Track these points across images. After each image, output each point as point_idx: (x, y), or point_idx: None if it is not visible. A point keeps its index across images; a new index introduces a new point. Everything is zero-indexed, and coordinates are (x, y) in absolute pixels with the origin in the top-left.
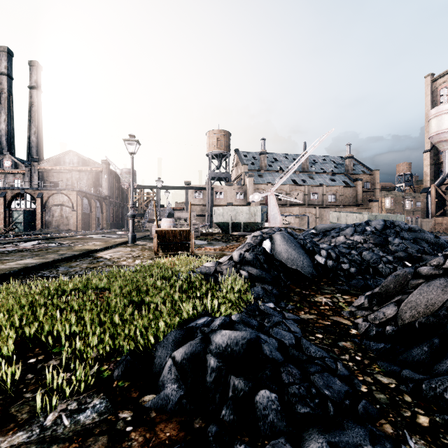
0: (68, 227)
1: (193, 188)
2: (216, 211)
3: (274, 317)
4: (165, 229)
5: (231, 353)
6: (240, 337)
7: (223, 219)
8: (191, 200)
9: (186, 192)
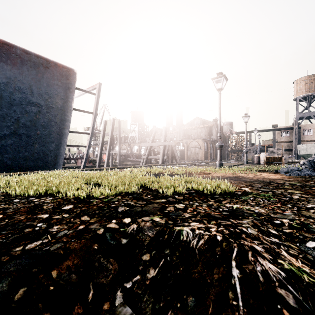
0: (198, 158)
1: (280, 129)
2: (300, 147)
3: (306, 171)
4: (270, 156)
5: (293, 169)
6: (294, 167)
7: (306, 152)
8: (278, 138)
9: (273, 133)
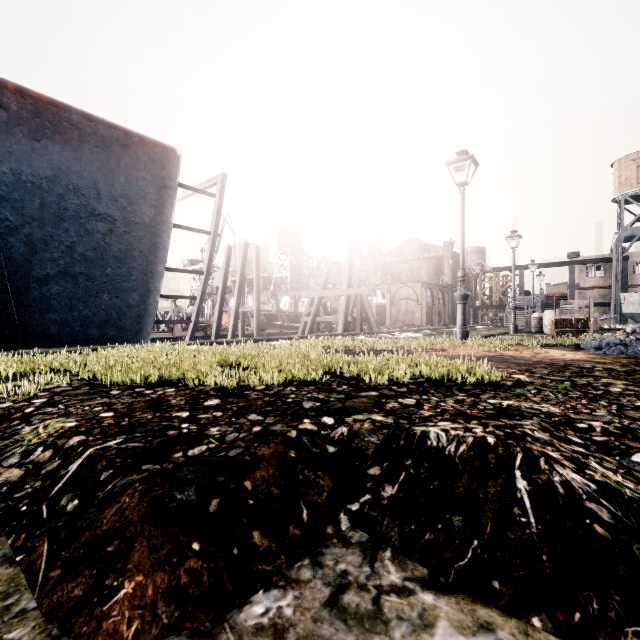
0: (413, 322)
1: (584, 262)
2: (627, 299)
3: (639, 345)
4: (563, 317)
5: (611, 341)
6: (614, 339)
7: (639, 309)
8: (580, 281)
9: (570, 269)
